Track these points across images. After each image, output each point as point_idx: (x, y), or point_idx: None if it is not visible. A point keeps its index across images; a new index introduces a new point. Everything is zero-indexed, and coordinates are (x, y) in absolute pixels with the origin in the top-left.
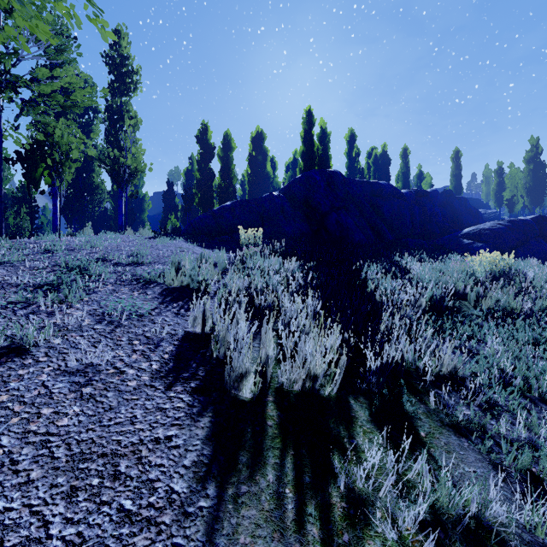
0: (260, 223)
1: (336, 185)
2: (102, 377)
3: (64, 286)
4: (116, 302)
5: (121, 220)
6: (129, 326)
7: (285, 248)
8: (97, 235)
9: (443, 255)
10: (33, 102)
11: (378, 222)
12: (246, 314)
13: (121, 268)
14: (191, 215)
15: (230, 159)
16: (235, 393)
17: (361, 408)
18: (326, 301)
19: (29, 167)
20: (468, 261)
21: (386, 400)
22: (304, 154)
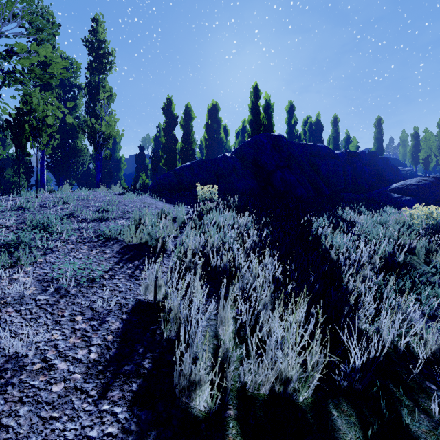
0: (215, 180)
1: (280, 147)
2: (23, 377)
3: (22, 246)
4: (68, 265)
5: (99, 178)
6: (76, 294)
7: (237, 202)
8: (74, 192)
9: (376, 207)
10: (12, 73)
11: (316, 179)
12: (202, 282)
13: (86, 225)
14: (158, 174)
15: (190, 127)
16: (186, 402)
17: (348, 425)
18: (281, 257)
19: (17, 134)
20: (402, 214)
21: (385, 420)
22: (252, 122)
